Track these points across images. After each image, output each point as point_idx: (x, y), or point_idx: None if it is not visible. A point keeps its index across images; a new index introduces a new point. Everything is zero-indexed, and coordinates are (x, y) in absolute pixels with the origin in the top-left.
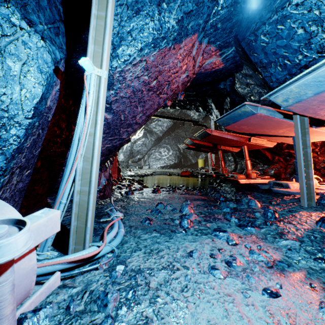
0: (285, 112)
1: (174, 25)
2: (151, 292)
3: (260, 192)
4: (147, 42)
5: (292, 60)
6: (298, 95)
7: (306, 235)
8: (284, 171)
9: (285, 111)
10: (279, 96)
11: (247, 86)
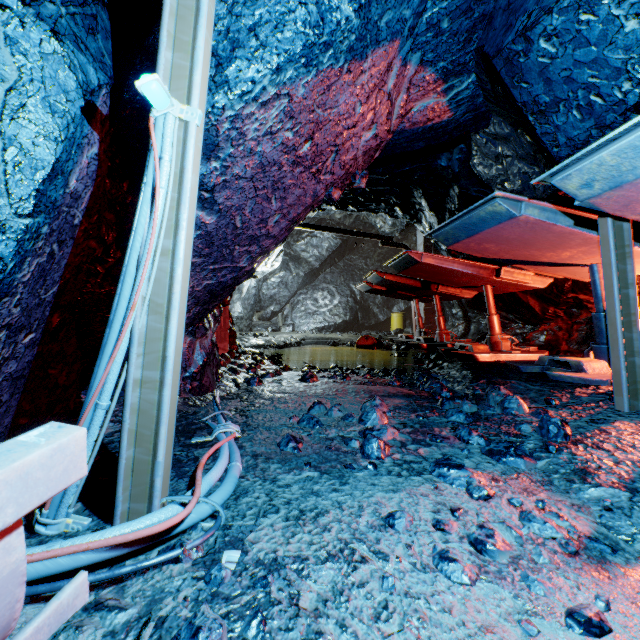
0: (577, 213)
1: (352, 16)
2: (302, 623)
3: (524, 379)
4: (291, 54)
5: (607, 94)
6: (616, 172)
7: (639, 475)
8: (567, 338)
9: (577, 211)
10: (572, 175)
11: (497, 160)
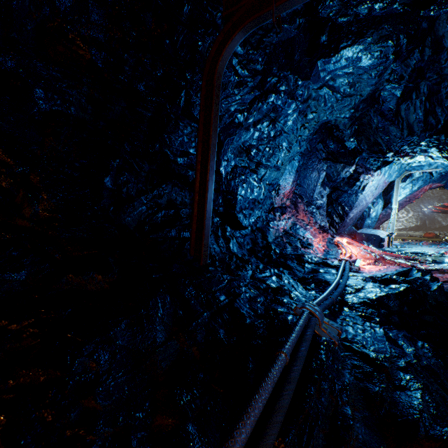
0: None
1: (416, 189)
2: (411, 247)
3: None
4: (407, 195)
5: None
6: None
7: None
8: None
9: None
10: None
11: None
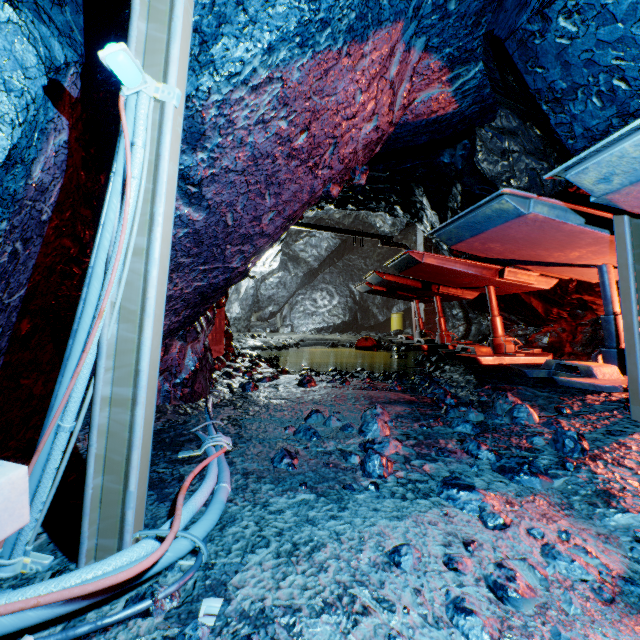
0: (588, 211)
1: None
2: None
3: (531, 385)
4: (284, 31)
5: (632, 78)
6: (638, 164)
7: None
8: (571, 340)
9: (589, 209)
10: (589, 169)
11: (503, 156)
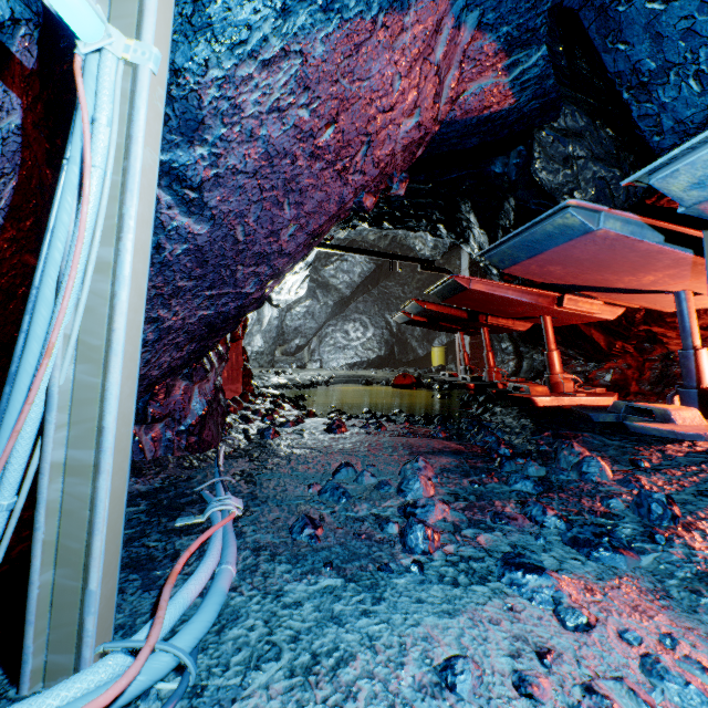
0: (669, 227)
1: None
2: None
3: (599, 431)
4: None
5: None
6: None
7: None
8: (637, 377)
9: (669, 224)
10: (680, 171)
11: (565, 163)
